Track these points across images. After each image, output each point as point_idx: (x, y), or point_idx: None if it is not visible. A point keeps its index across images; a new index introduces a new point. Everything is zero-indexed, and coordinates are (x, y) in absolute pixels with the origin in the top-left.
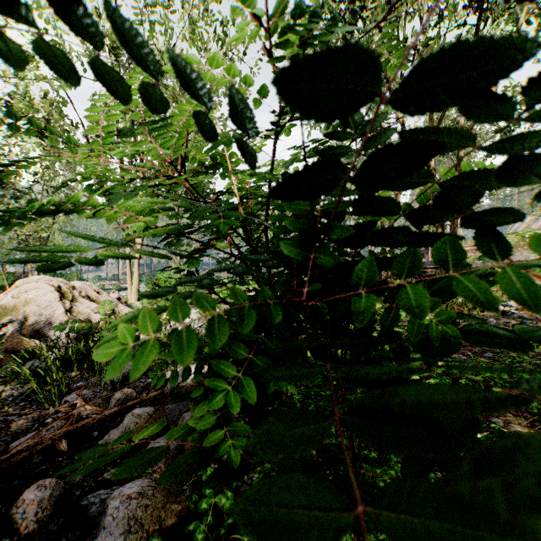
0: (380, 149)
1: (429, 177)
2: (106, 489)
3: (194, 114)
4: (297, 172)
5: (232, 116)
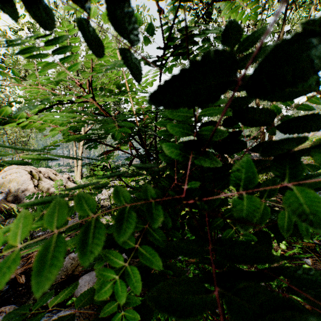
0: (291, 38)
1: (317, 86)
2: (48, 313)
3: (78, 22)
4: (185, 69)
5: (111, 14)
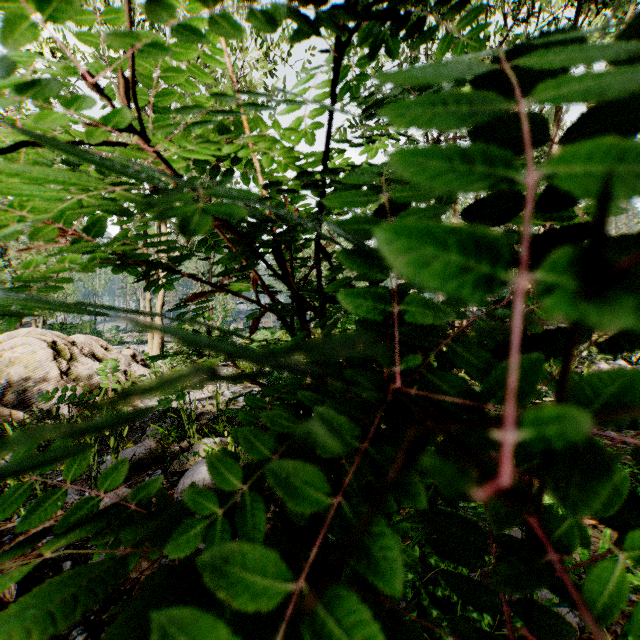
0: None
1: None
2: None
3: None
4: None
5: None
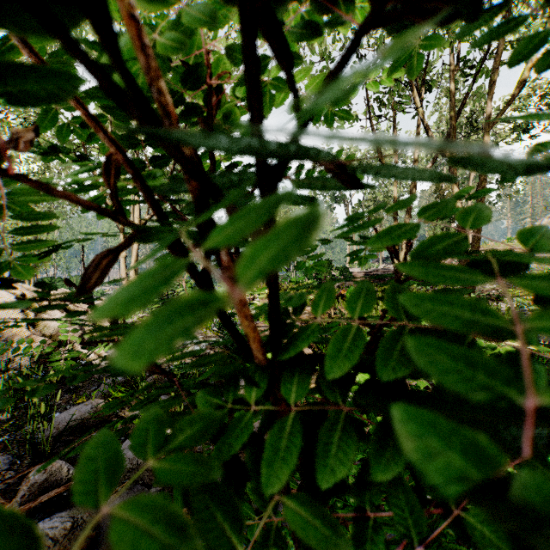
0: None
1: None
2: None
3: None
4: None
5: None
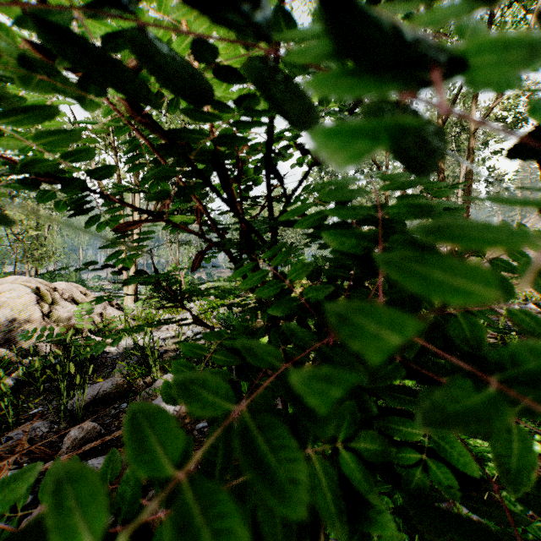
0: None
1: None
2: None
3: None
4: None
5: None
